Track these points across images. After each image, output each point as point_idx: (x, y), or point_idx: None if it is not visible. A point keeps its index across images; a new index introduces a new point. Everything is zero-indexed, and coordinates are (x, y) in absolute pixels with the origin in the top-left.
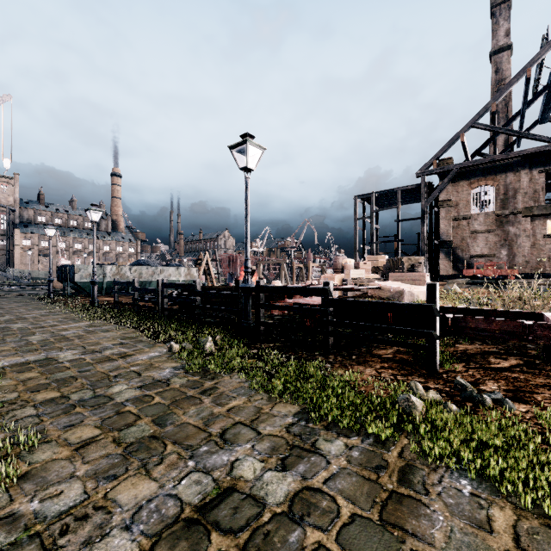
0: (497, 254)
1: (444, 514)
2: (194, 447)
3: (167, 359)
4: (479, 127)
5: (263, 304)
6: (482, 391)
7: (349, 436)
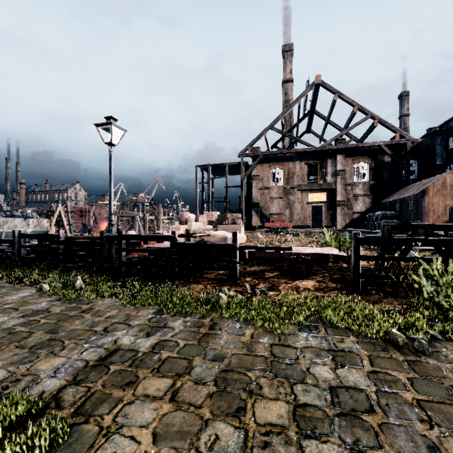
0: (284, 213)
1: (226, 335)
2: (86, 338)
3: (40, 296)
4: (275, 130)
5: (125, 248)
6: (257, 288)
7: (185, 317)
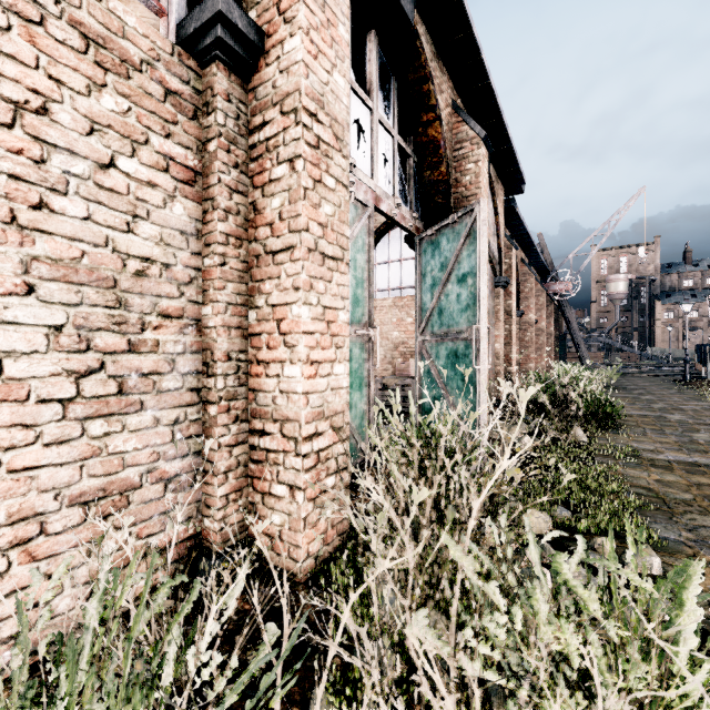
0: None
1: None
2: None
3: None
4: None
5: None
6: None
7: None
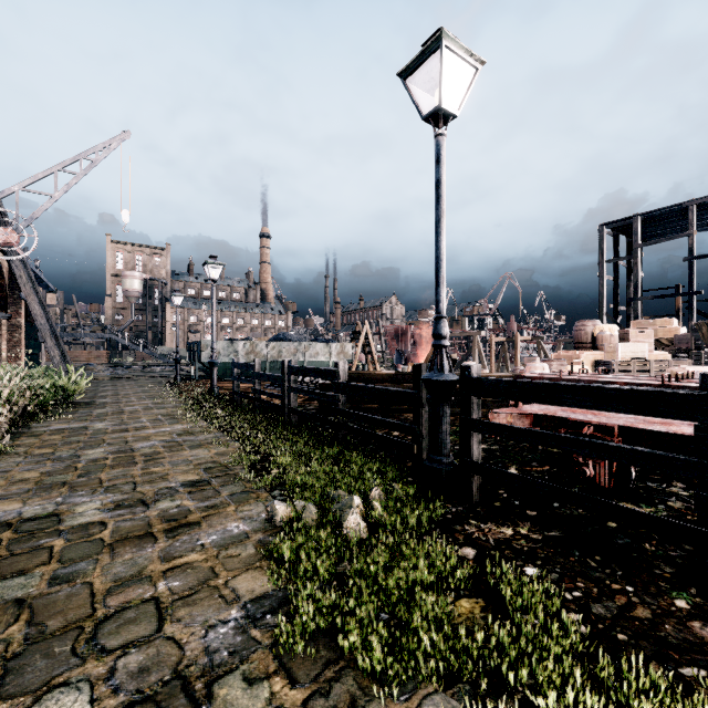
0: None
1: None
2: None
3: (254, 553)
4: None
5: (479, 422)
6: None
7: None
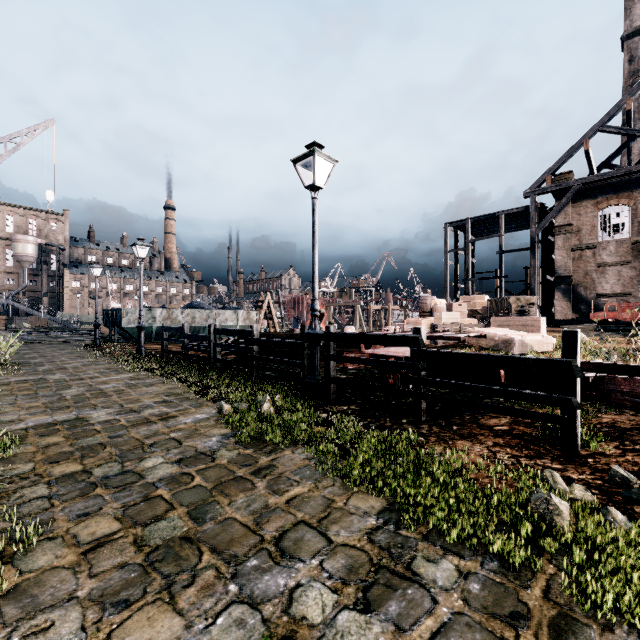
0: (633, 292)
1: None
2: (239, 559)
3: (215, 423)
4: (610, 131)
5: (334, 355)
6: None
7: (461, 553)
